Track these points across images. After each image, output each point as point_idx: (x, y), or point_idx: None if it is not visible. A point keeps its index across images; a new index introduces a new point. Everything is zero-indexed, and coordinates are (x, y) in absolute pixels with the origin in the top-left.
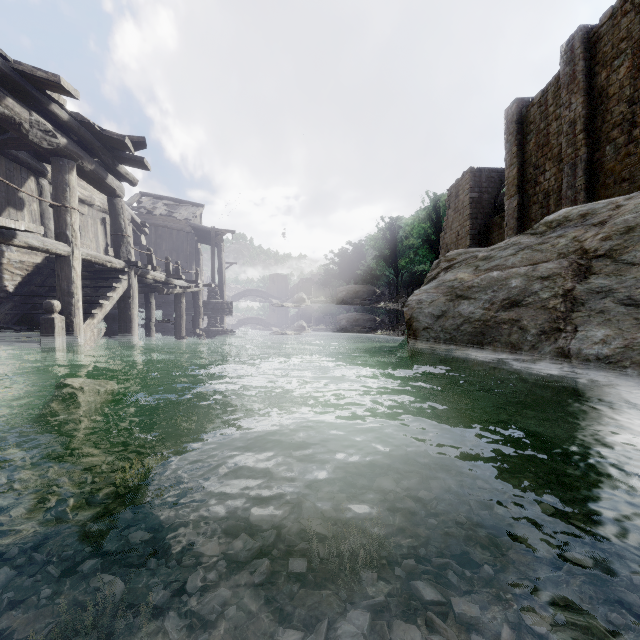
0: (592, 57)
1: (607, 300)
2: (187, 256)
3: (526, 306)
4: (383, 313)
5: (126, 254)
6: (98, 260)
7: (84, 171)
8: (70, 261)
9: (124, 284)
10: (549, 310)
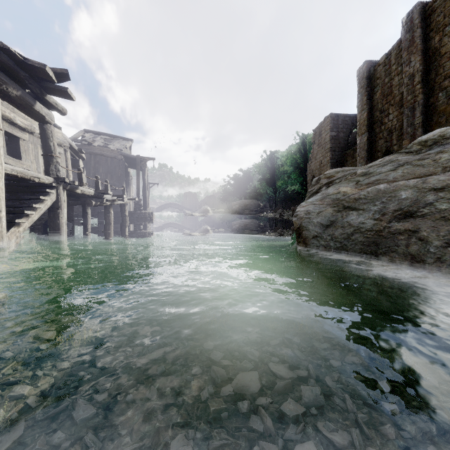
0: (427, 26)
1: None
2: (119, 177)
3: (422, 217)
4: (266, 220)
5: (55, 172)
6: (24, 175)
7: (10, 96)
8: None
9: (52, 197)
10: None
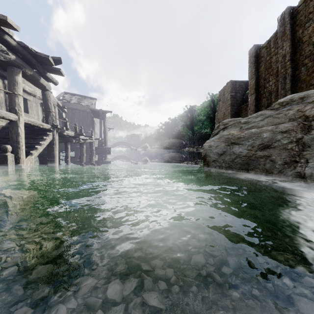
0: (294, 22)
1: None
2: (87, 124)
3: (273, 148)
4: (187, 153)
5: (51, 121)
6: (35, 124)
7: (26, 75)
8: (17, 124)
9: (50, 137)
10: (288, 150)
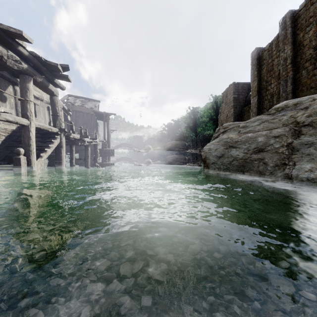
0: (295, 26)
1: (311, 148)
2: (91, 126)
3: (267, 151)
4: (189, 155)
5: (59, 125)
6: (44, 128)
7: (37, 82)
8: (29, 128)
9: (58, 140)
10: (279, 153)
